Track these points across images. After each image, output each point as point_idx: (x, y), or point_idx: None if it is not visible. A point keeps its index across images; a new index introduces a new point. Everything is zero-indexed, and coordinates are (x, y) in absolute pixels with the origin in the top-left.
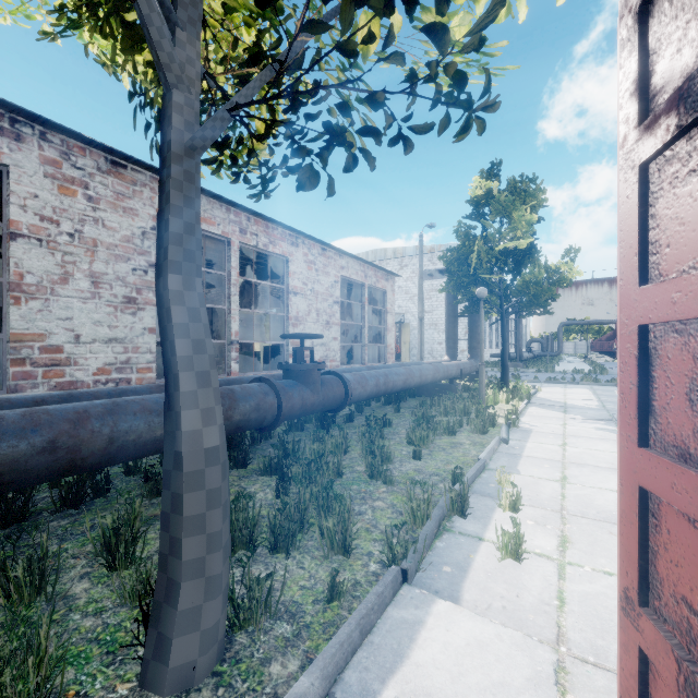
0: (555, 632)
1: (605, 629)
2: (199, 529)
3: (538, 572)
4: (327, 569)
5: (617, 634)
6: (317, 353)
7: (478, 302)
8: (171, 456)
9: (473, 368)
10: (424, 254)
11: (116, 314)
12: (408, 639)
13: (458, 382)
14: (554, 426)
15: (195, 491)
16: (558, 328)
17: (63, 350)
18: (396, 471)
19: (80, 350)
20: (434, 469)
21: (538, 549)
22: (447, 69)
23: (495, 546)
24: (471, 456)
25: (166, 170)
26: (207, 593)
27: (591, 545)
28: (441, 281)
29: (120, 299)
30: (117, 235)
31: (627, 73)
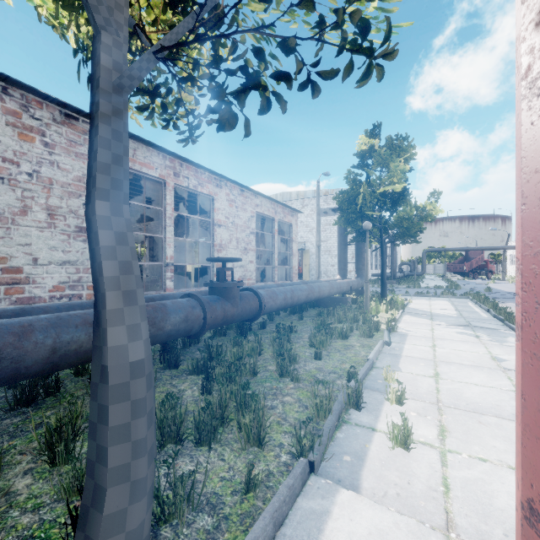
0: (444, 517)
1: (487, 514)
2: (124, 437)
3: (424, 459)
4: (244, 461)
5: (516, 537)
6: (237, 273)
7: (363, 233)
8: (98, 369)
9: (360, 284)
10: (321, 196)
11: (69, 241)
12: (316, 530)
13: (348, 295)
14: (424, 331)
15: (120, 402)
16: (423, 254)
17: (23, 271)
18: (301, 370)
19: (37, 271)
20: (332, 368)
21: (422, 438)
22: (353, 16)
23: (386, 437)
24: (361, 356)
25: (95, 105)
26: (132, 496)
27: (465, 434)
28: (333, 218)
29: (73, 228)
30: (70, 175)
31: (532, 5)
